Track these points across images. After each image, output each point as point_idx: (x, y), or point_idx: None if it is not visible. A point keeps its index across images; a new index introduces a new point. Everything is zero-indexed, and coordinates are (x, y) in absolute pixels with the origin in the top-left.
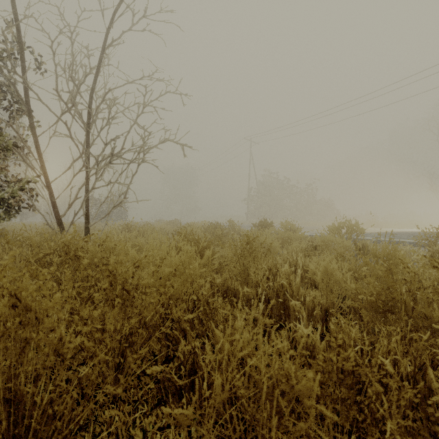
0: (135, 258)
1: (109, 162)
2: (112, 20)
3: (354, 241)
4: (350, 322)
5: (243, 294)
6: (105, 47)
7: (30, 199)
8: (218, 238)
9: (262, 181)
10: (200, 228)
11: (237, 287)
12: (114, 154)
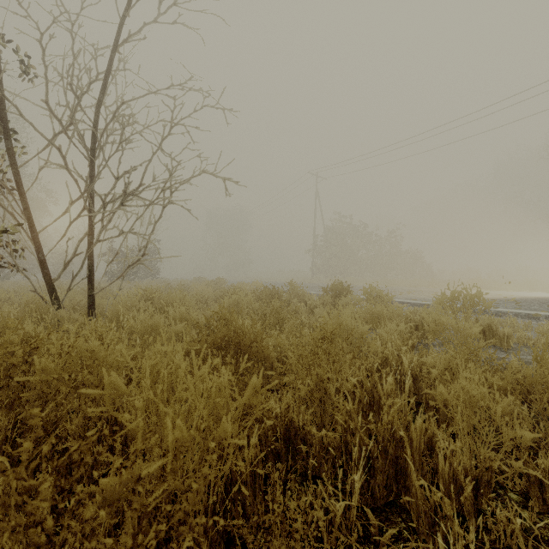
0: (116, 389)
1: (120, 204)
2: (127, 4)
3: (477, 320)
4: (516, 498)
5: (320, 439)
6: (116, 42)
7: (11, 256)
8: (275, 313)
9: (331, 227)
10: (250, 295)
11: (309, 426)
12: (130, 192)
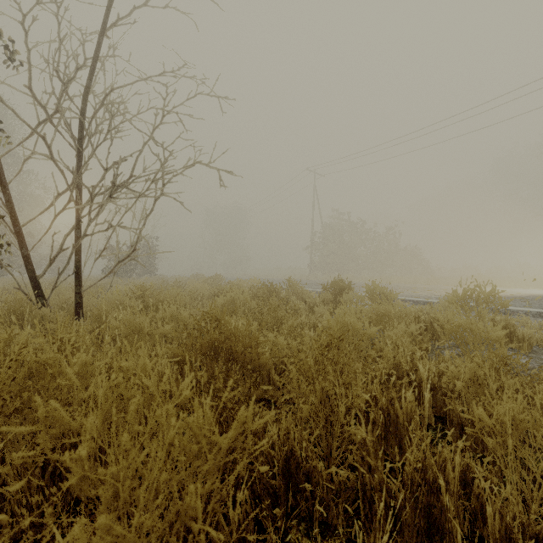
0: (57, 423)
1: (109, 196)
2: None
3: (492, 320)
4: None
5: (328, 477)
6: (106, 26)
7: None
8: (273, 312)
9: (329, 224)
10: (246, 292)
11: (314, 460)
12: (119, 184)
